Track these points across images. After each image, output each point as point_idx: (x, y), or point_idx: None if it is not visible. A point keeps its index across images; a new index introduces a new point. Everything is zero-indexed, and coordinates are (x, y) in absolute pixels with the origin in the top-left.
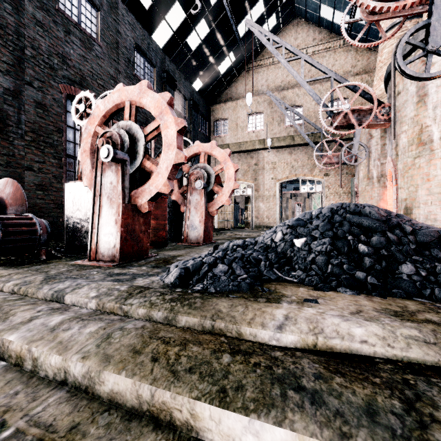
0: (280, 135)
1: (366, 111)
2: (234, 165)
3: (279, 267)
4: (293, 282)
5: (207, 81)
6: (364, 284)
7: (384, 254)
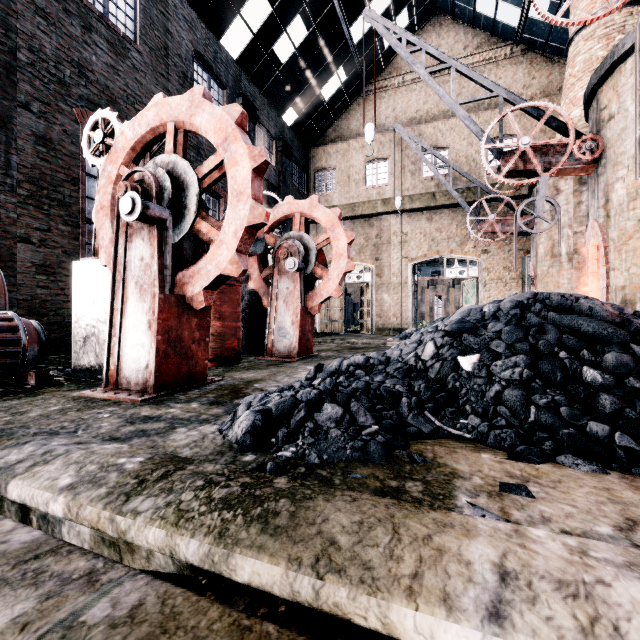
0: (415, 192)
1: (555, 149)
2: (347, 233)
3: (435, 409)
4: (464, 438)
5: (305, 112)
6: (608, 448)
7: (633, 387)
